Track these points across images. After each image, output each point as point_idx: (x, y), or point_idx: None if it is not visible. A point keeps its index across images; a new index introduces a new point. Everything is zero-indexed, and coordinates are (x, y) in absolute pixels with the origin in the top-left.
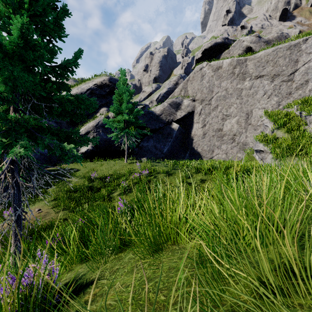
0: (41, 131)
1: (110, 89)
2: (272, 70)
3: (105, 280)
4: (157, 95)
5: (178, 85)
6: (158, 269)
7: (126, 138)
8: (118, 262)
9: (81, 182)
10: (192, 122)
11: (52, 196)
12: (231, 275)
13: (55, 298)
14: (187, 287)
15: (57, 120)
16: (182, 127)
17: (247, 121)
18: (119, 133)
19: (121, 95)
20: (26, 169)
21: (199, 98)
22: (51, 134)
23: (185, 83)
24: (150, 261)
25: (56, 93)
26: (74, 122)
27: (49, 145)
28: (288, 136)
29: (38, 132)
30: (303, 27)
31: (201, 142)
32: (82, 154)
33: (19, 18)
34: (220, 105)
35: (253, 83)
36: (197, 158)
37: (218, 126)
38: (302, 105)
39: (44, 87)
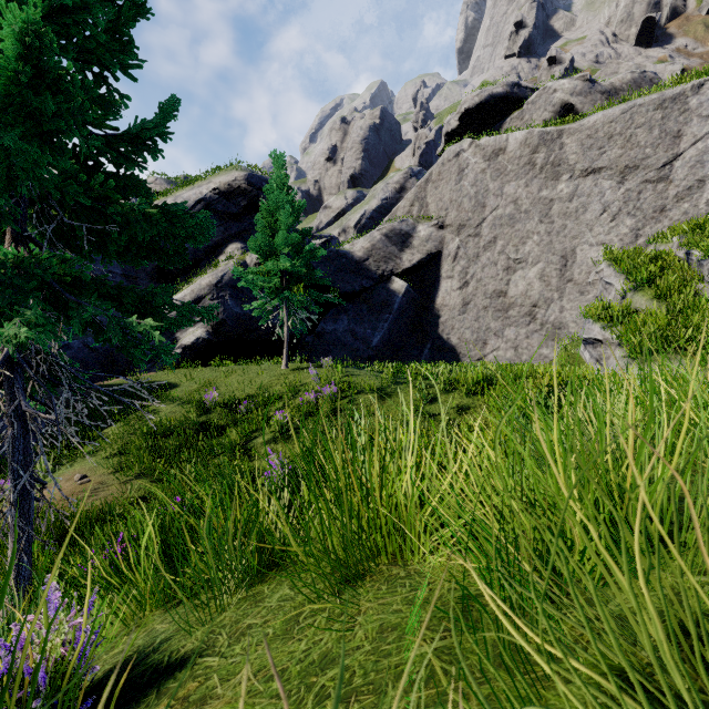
0: (79, 289)
1: (250, 201)
2: (621, 157)
3: (215, 656)
4: (358, 215)
5: (405, 191)
6: (351, 631)
7: (287, 313)
8: (252, 607)
9: (181, 412)
10: (437, 276)
11: (115, 445)
12: (550, 656)
13: (85, 705)
14: (430, 688)
15: (127, 272)
16: (414, 288)
17: (565, 274)
18: (269, 300)
19: (273, 213)
20: (43, 381)
21: (454, 221)
22: (105, 297)
23: (421, 188)
24: (334, 608)
25: (116, 199)
26: (167, 276)
27: (97, 321)
28: (660, 306)
29: (71, 292)
30: (692, 60)
31: (457, 321)
32: (185, 350)
33: (17, 9)
34: (501, 236)
35: (577, 187)
36: (448, 359)
37: (496, 287)
38: (693, 235)
39: (86, 185)
